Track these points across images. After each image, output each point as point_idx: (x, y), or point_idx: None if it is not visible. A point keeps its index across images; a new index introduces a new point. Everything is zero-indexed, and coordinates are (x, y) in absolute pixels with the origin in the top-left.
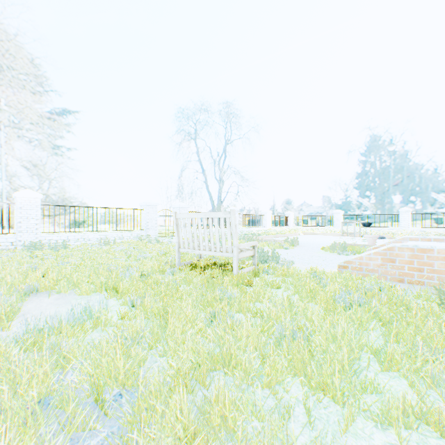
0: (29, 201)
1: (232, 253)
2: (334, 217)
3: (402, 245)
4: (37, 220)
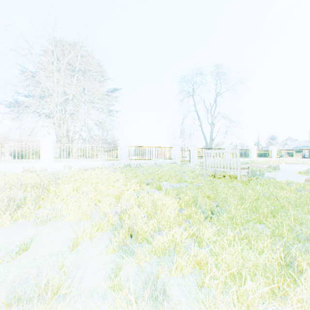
0: (124, 144)
1: (236, 170)
2: None
3: None
4: (127, 154)
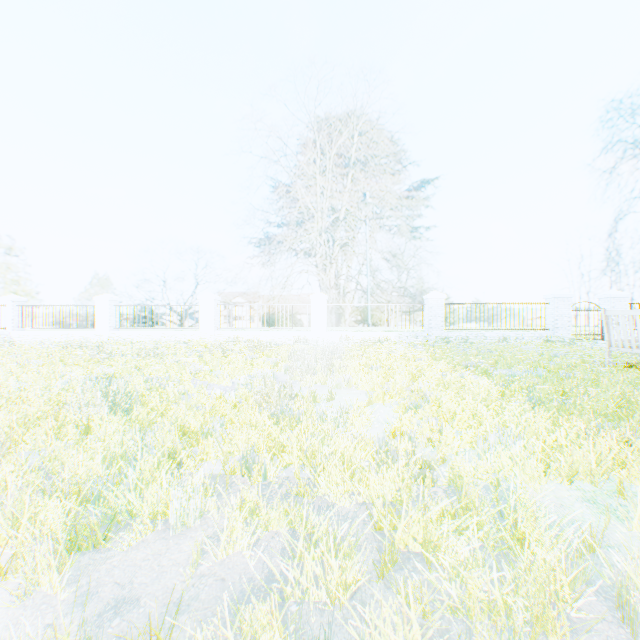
0: (436, 301)
1: None
2: None
3: None
4: (441, 318)
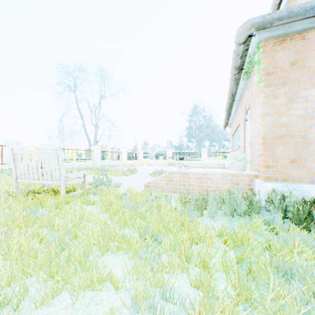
0: None
1: (61, 181)
2: (168, 154)
3: (176, 170)
4: None
